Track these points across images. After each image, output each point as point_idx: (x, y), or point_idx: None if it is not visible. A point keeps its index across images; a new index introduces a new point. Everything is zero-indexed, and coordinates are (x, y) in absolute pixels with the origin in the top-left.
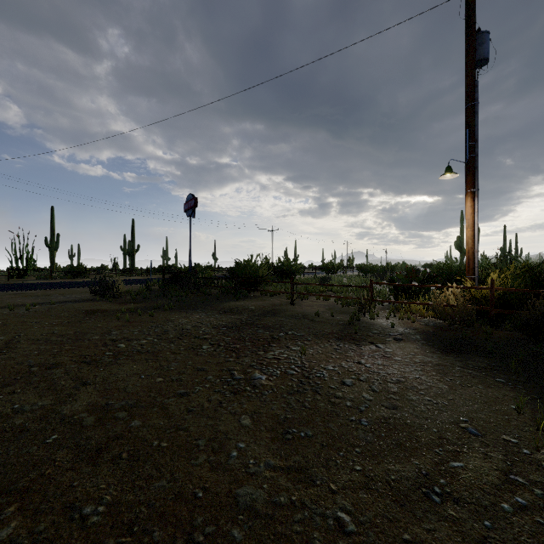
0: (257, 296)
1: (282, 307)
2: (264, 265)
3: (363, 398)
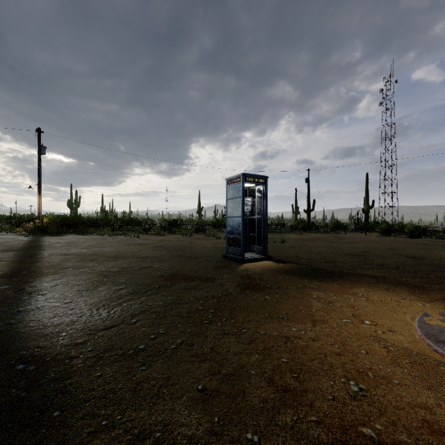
0: None
1: None
2: None
3: None
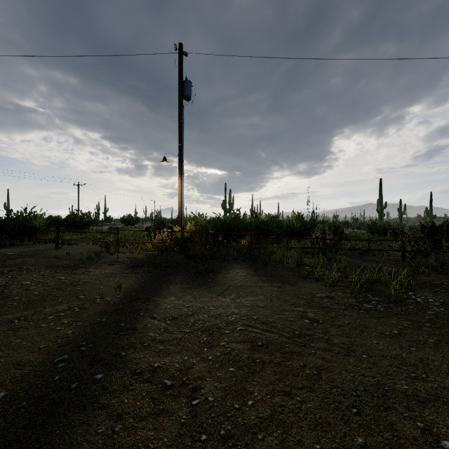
0: (29, 244)
1: (45, 251)
2: (40, 216)
3: (32, 294)
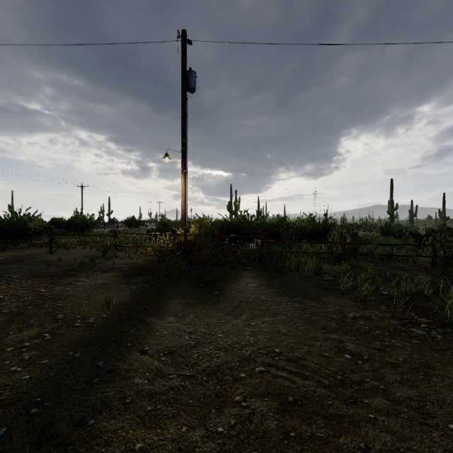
0: (23, 248)
1: (37, 256)
2: (35, 218)
3: (0, 312)
